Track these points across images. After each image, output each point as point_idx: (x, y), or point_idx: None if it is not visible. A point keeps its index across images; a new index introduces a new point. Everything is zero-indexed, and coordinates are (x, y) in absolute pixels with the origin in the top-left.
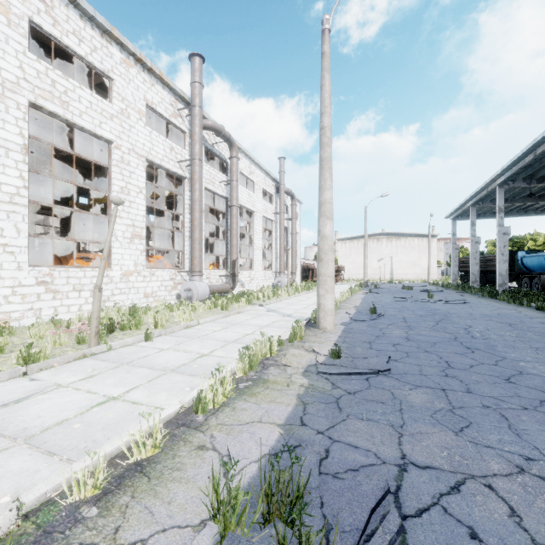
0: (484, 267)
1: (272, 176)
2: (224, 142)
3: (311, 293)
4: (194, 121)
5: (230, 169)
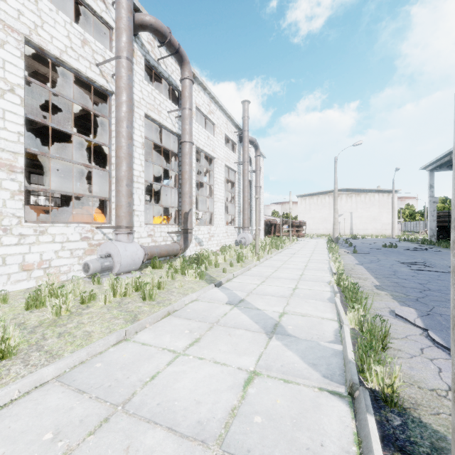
0: None
1: (235, 122)
2: (175, 64)
3: (282, 253)
4: None
5: (181, 95)
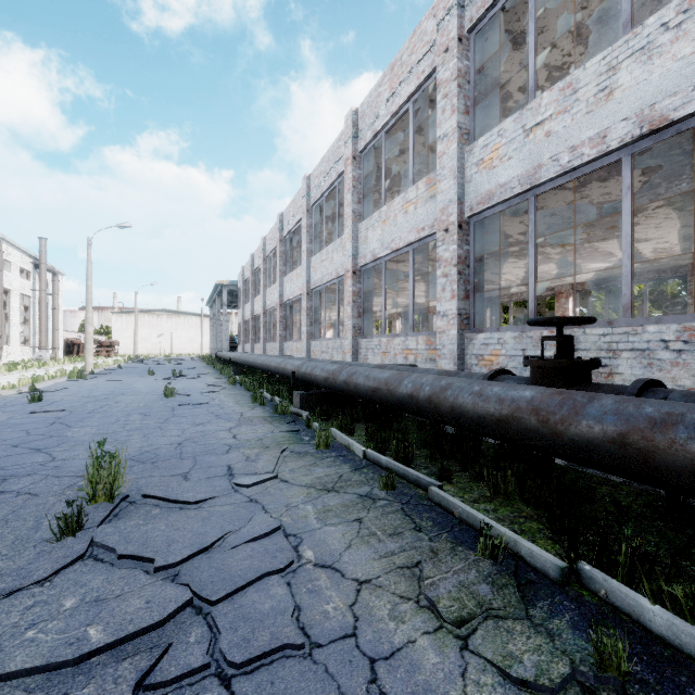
0: (231, 344)
1: (31, 254)
2: None
3: (79, 364)
4: None
5: None
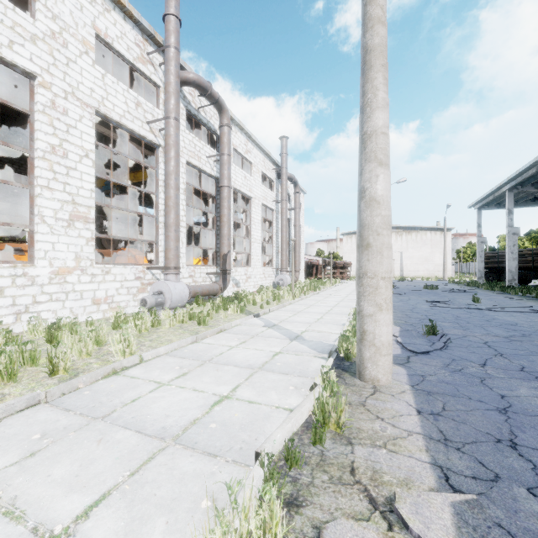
0: None
1: (273, 158)
2: (213, 109)
3: (319, 294)
4: (168, 67)
5: (220, 141)
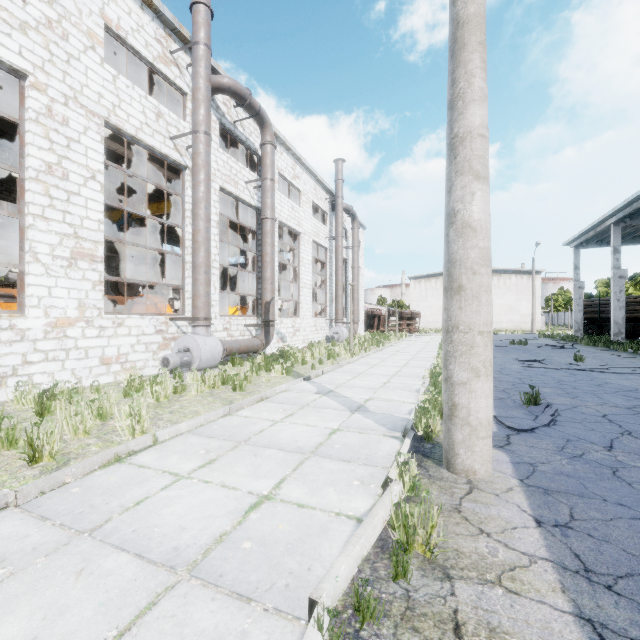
0: None
1: (326, 186)
2: (253, 124)
3: (383, 351)
4: (196, 68)
5: (261, 163)
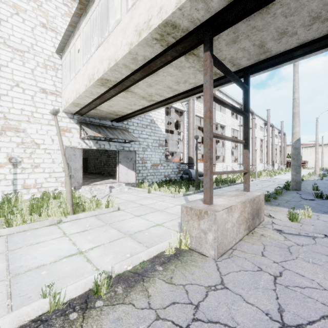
0: None
1: (278, 129)
2: None
3: None
4: (268, 126)
5: (272, 134)
